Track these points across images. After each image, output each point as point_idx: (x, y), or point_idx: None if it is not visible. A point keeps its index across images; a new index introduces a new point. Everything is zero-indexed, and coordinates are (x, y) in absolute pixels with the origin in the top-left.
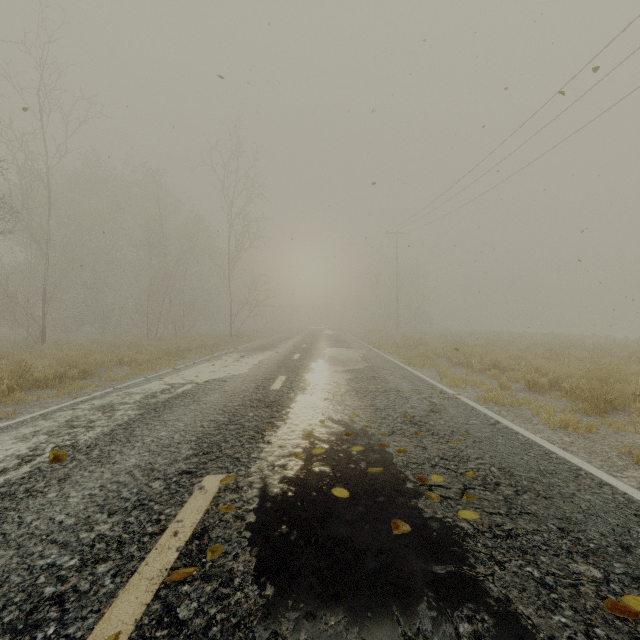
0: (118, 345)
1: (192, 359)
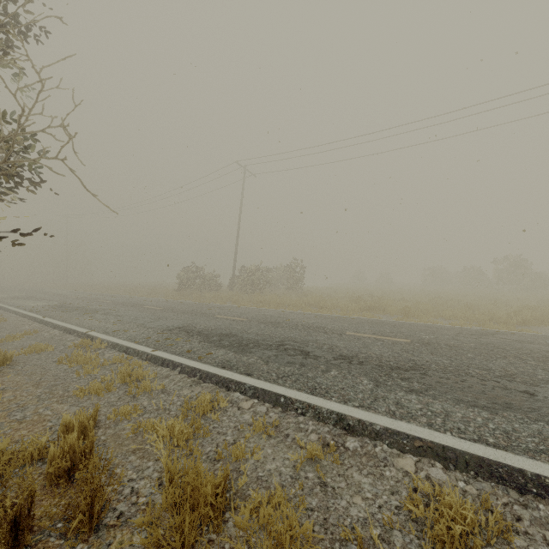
0: None
1: None
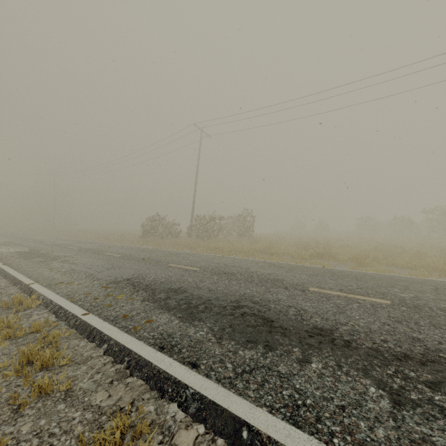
0: None
1: None
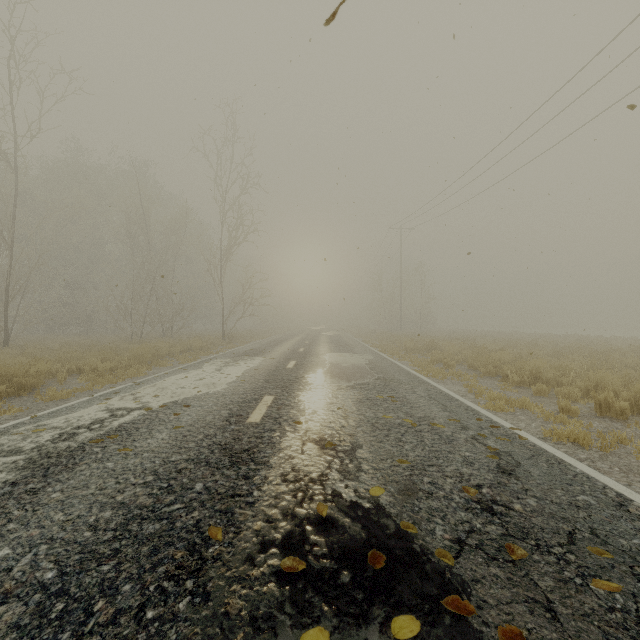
0: (90, 349)
1: (170, 366)
